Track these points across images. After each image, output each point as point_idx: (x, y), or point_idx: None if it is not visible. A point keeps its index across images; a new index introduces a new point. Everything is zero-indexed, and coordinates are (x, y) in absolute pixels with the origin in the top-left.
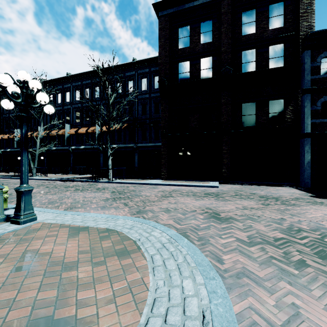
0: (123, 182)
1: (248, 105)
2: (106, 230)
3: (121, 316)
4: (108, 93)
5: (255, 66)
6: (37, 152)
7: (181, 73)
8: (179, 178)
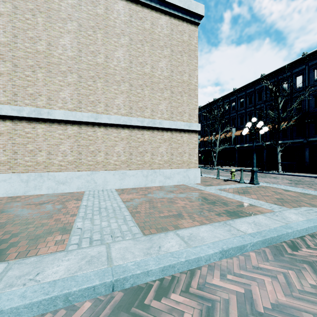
0: (295, 175)
1: None
2: (303, 193)
3: None
4: (278, 100)
5: None
6: (217, 150)
7: None
8: None
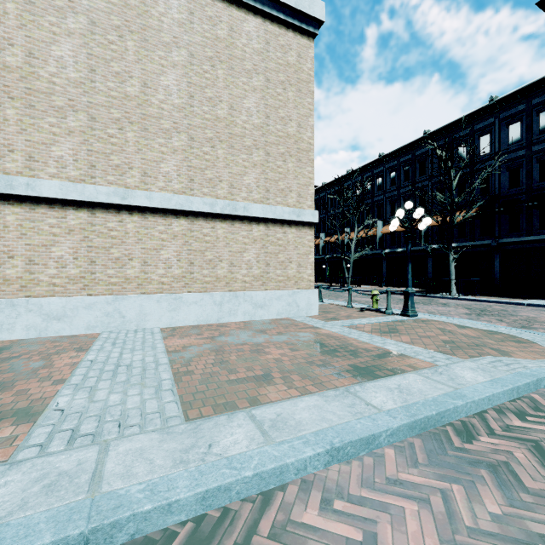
0: (477, 300)
1: None
2: (489, 331)
3: (530, 356)
4: (451, 174)
5: None
6: (351, 259)
7: None
8: None
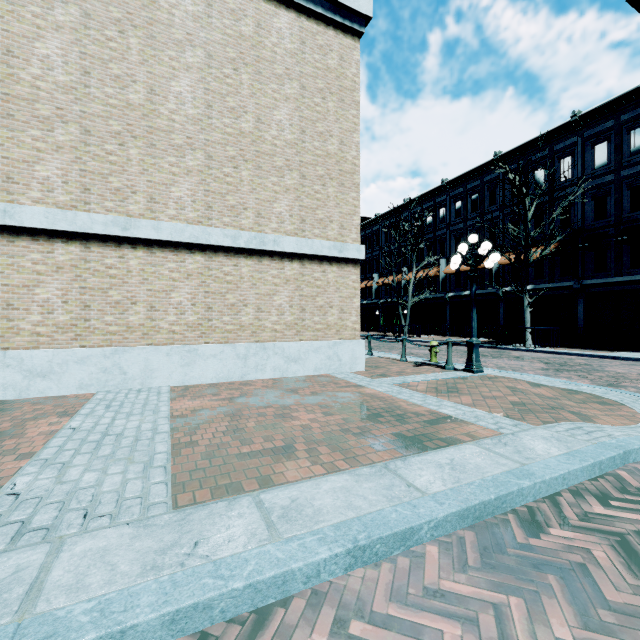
0: (557, 352)
1: None
2: (569, 390)
3: (618, 422)
4: (525, 203)
5: None
6: (409, 304)
7: None
8: None
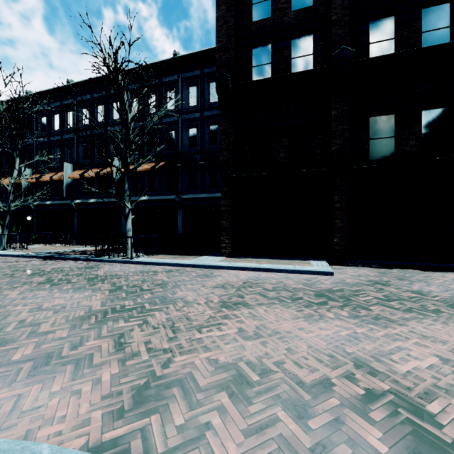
0: (150, 262)
1: (381, 120)
2: None
3: None
4: (122, 98)
5: (394, 47)
6: (8, 207)
7: (256, 66)
8: (252, 254)
